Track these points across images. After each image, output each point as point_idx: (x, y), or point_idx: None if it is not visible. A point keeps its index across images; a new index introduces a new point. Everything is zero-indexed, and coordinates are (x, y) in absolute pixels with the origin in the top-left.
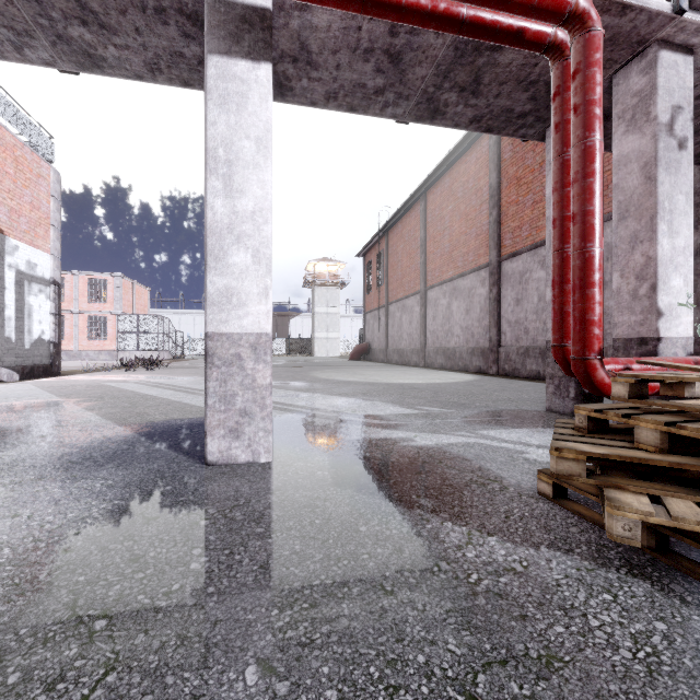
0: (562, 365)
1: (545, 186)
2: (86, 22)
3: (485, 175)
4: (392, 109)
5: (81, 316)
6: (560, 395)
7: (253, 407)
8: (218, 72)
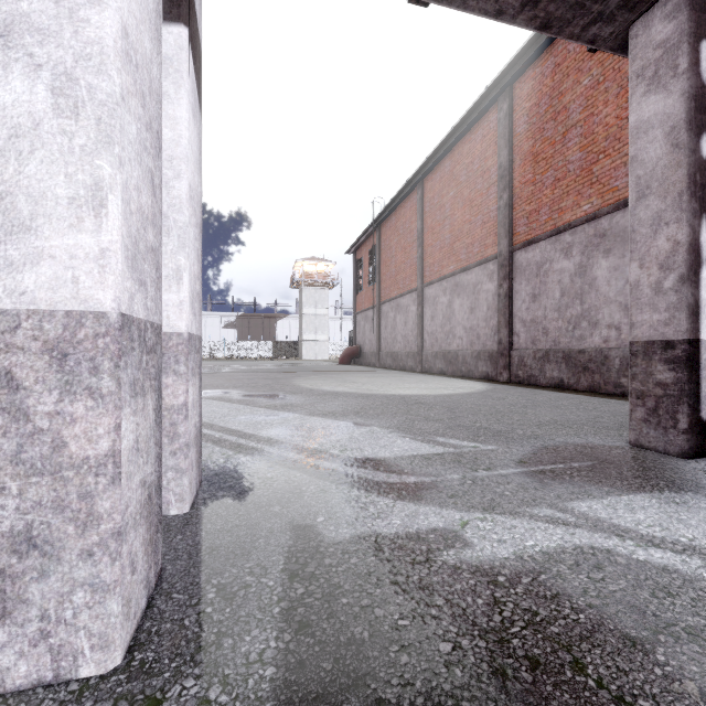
0: None
1: (569, 160)
2: None
3: (493, 154)
4: None
5: None
6: (658, 424)
7: (54, 523)
8: None
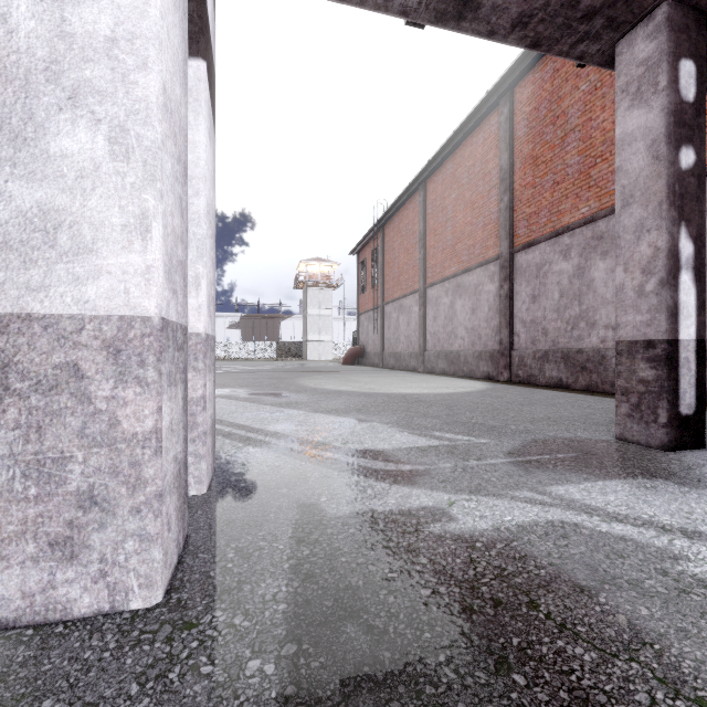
0: None
1: (568, 163)
2: None
3: (494, 157)
4: None
5: None
6: (641, 418)
7: (110, 485)
8: None
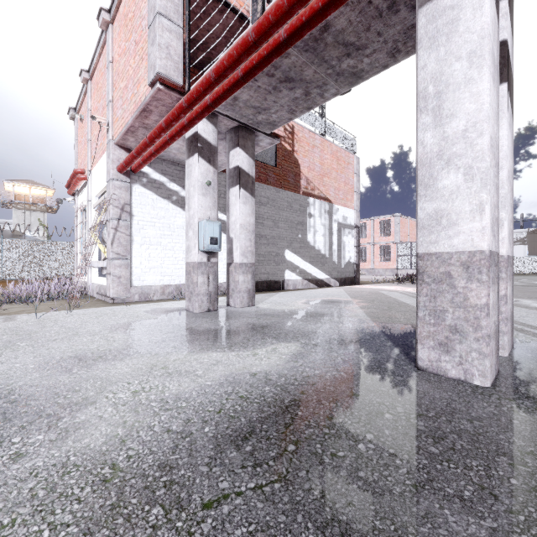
0: None
1: None
2: (349, 54)
3: None
4: None
5: (375, 246)
6: None
7: (464, 325)
8: (427, 19)
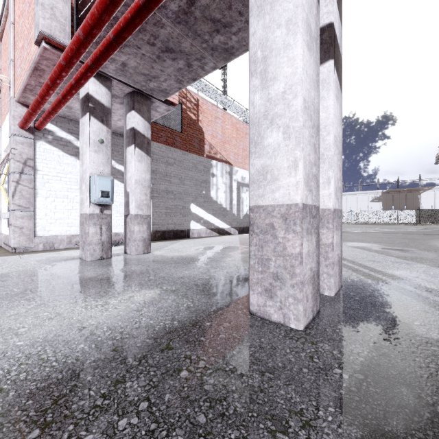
0: None
1: None
2: (218, 30)
3: None
4: None
5: None
6: None
7: (283, 273)
8: None
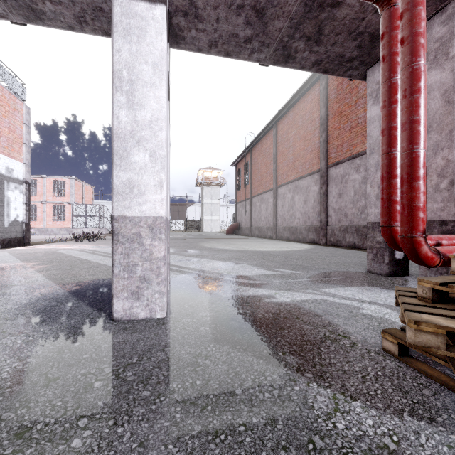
0: (389, 241)
1: (359, 116)
2: None
3: (317, 110)
4: (256, 55)
5: (48, 205)
6: (377, 261)
7: (150, 274)
8: (122, 10)
